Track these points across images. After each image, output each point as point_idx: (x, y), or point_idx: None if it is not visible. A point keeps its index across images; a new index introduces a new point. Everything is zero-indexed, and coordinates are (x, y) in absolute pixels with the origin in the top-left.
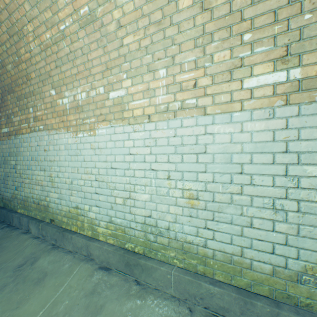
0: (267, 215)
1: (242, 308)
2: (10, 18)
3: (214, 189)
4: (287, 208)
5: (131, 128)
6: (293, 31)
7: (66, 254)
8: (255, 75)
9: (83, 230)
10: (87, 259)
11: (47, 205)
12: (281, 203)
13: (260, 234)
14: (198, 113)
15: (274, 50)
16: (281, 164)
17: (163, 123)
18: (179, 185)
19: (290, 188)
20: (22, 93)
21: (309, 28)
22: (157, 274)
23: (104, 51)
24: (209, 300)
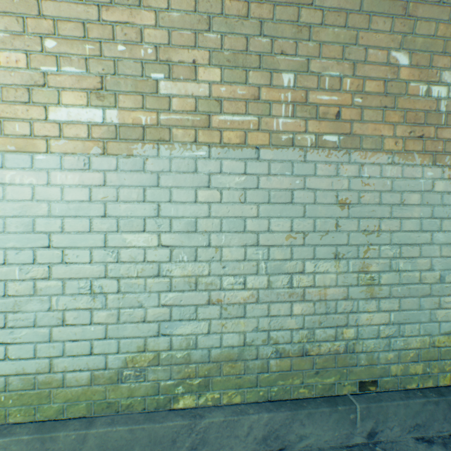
0: (84, 304)
1: None
2: None
3: (7, 275)
4: (107, 290)
5: None
6: (108, 60)
7: None
8: (66, 105)
9: None
10: None
11: None
12: (101, 284)
13: (76, 331)
14: None
15: (87, 77)
16: (100, 232)
17: None
18: None
19: (110, 263)
20: None
21: (125, 64)
22: None
23: None
24: None
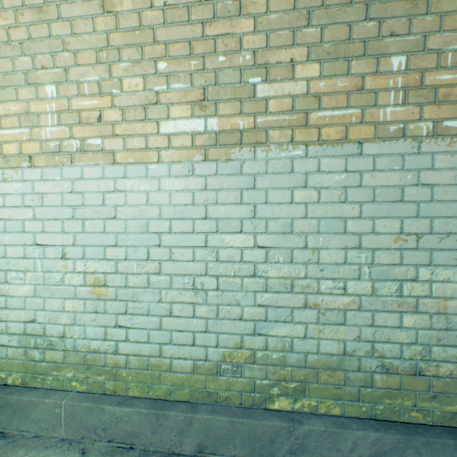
0: (188, 298)
1: (155, 425)
2: None
3: (127, 269)
4: (207, 287)
5: None
6: (209, 72)
7: None
8: (173, 118)
9: None
10: None
11: None
12: (202, 281)
13: (181, 323)
14: (106, 160)
15: (192, 91)
16: (201, 233)
17: (55, 170)
18: (79, 267)
19: (210, 262)
20: None
21: (224, 73)
22: (40, 412)
23: None
24: (114, 429)
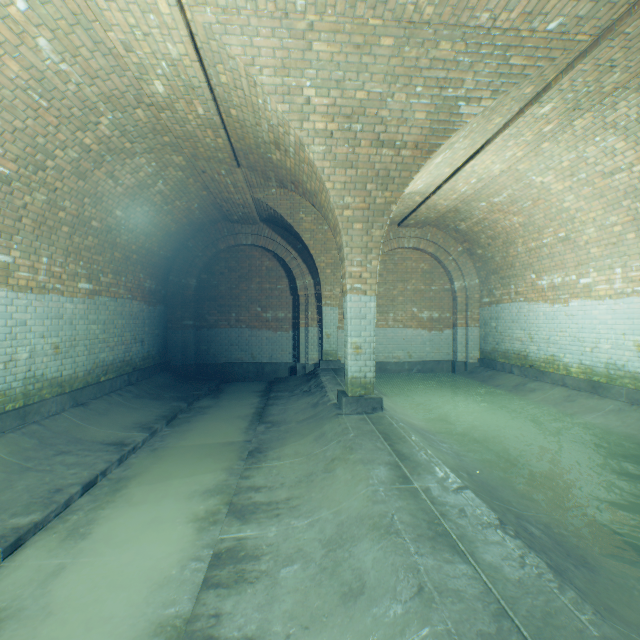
0: None
1: None
2: (506, 236)
3: None
4: None
5: (596, 303)
6: None
7: (546, 383)
8: None
9: (557, 371)
10: (562, 386)
11: (525, 355)
12: None
13: None
14: None
15: None
16: None
17: (619, 300)
18: (630, 338)
19: None
20: (504, 275)
21: None
22: (613, 391)
23: (575, 255)
24: None
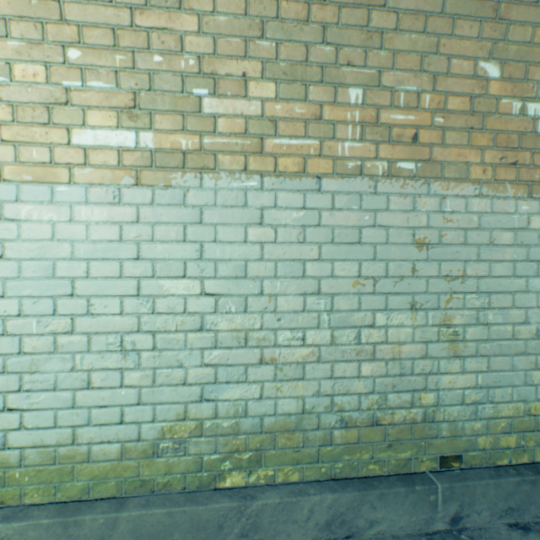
0: (113, 363)
1: (62, 538)
2: None
3: (22, 329)
4: (140, 347)
5: None
6: (142, 73)
7: None
8: (92, 126)
9: None
10: None
11: None
12: (133, 340)
13: (104, 396)
14: None
15: (118, 94)
16: (133, 278)
17: None
18: None
19: (144, 315)
20: None
21: (162, 77)
22: None
23: None
24: None
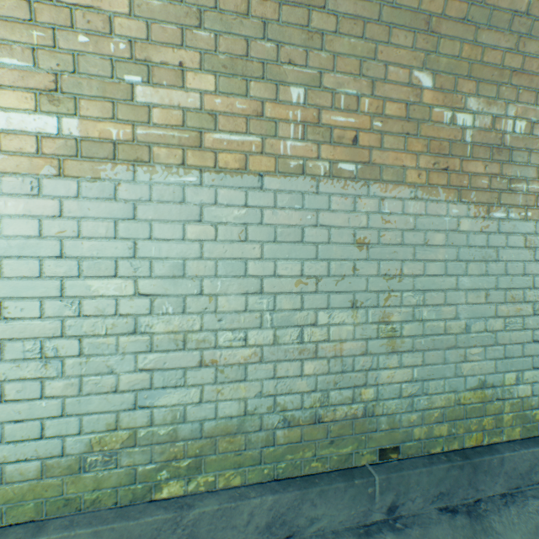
0: (32, 372)
1: None
2: None
3: None
4: (64, 353)
5: None
6: (64, 53)
7: None
8: (4, 108)
9: None
10: None
11: None
12: (56, 345)
13: (20, 409)
14: None
15: (36, 73)
16: (55, 277)
17: None
18: None
19: (69, 318)
20: None
21: (88, 59)
22: None
23: None
24: None
